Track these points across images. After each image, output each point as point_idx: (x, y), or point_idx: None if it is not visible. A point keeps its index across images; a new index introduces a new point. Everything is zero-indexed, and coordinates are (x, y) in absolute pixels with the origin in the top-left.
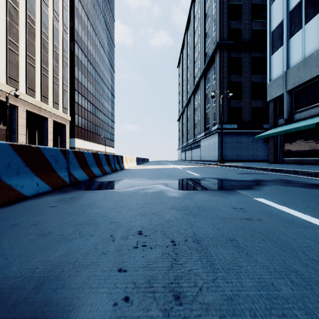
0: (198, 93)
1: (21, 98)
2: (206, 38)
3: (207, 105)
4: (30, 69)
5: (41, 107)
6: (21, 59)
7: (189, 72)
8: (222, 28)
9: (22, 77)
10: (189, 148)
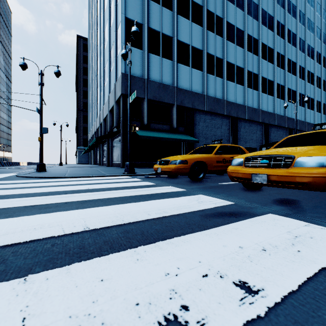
0: None
1: None
2: None
3: None
4: None
5: None
6: None
7: None
8: (80, 102)
9: None
10: None
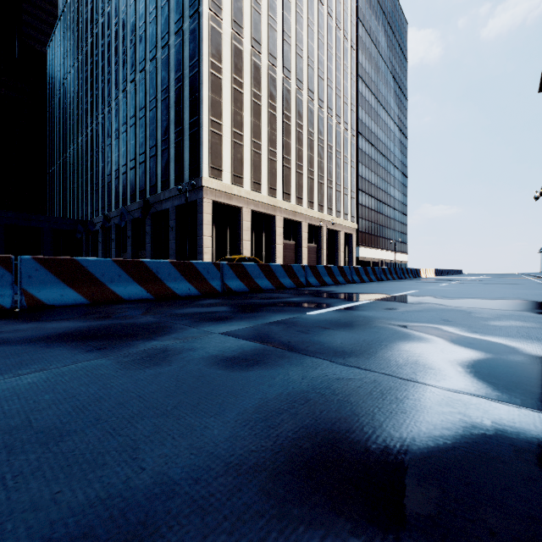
0: None
1: (325, 220)
2: None
3: None
4: (329, 191)
5: (336, 222)
6: (324, 186)
7: None
8: None
9: (325, 200)
10: None
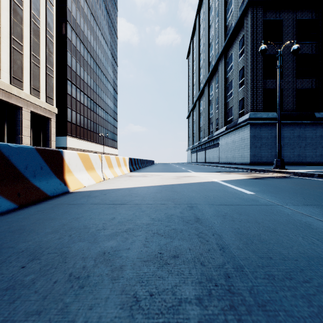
0: (214, 81)
1: None
2: (227, 6)
3: (228, 92)
4: None
5: (10, 92)
6: None
7: (202, 58)
8: None
9: None
10: (202, 148)
